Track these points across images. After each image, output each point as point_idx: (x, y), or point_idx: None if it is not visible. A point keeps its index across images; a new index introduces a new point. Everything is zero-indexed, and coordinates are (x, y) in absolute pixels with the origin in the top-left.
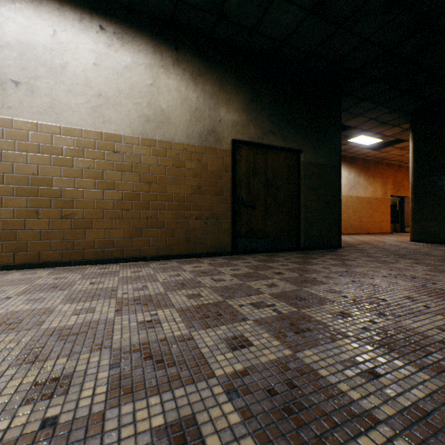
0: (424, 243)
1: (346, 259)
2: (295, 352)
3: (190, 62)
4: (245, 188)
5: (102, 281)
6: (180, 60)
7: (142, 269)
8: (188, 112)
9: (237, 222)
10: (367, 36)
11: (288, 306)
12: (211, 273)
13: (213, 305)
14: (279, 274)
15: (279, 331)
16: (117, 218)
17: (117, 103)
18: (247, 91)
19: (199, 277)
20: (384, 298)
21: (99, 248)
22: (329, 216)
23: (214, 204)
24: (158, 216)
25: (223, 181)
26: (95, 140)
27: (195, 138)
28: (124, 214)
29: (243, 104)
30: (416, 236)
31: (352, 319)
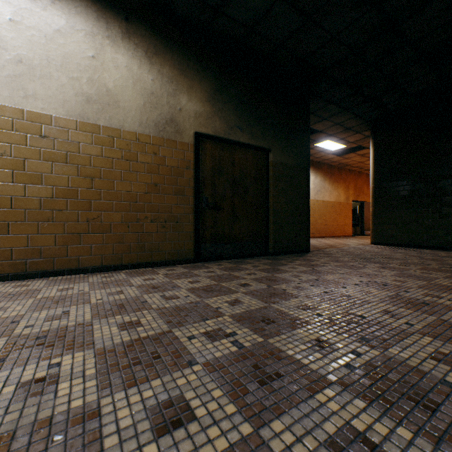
0: (384, 246)
1: (316, 264)
2: (259, 426)
3: (145, 37)
4: (209, 187)
5: (6, 307)
6: (131, 33)
7: (76, 285)
8: (141, 95)
9: (201, 226)
10: (335, 33)
11: (253, 335)
12: (164, 288)
13: (152, 340)
14: (244, 287)
15: (237, 382)
16: (45, 221)
17: (46, 74)
18: (212, 79)
19: (147, 294)
20: (362, 314)
21: (18, 259)
22: (298, 219)
23: (174, 204)
24: (102, 218)
25: (184, 178)
26: (13, 119)
27: (150, 126)
28: (56, 215)
29: (207, 93)
30: (376, 239)
31: (332, 350)
